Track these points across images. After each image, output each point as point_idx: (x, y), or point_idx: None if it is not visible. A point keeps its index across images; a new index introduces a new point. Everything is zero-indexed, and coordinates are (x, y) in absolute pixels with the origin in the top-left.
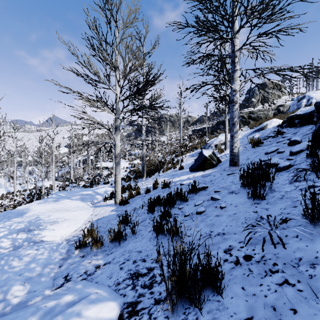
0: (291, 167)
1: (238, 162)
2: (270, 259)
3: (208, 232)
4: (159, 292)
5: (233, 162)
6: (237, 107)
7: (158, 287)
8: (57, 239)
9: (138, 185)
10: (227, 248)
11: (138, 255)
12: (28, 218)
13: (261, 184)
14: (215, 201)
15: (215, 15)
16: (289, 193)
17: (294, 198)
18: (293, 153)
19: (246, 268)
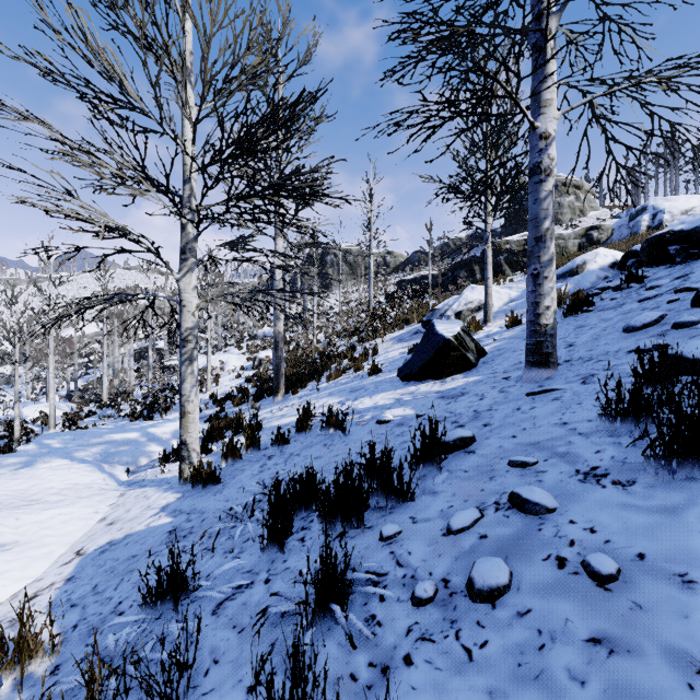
0: None
1: (555, 354)
2: None
3: None
4: None
5: (539, 354)
6: (552, 188)
7: None
8: None
9: (261, 415)
10: None
11: None
12: None
13: None
14: (538, 517)
15: None
16: None
17: None
18: None
19: None
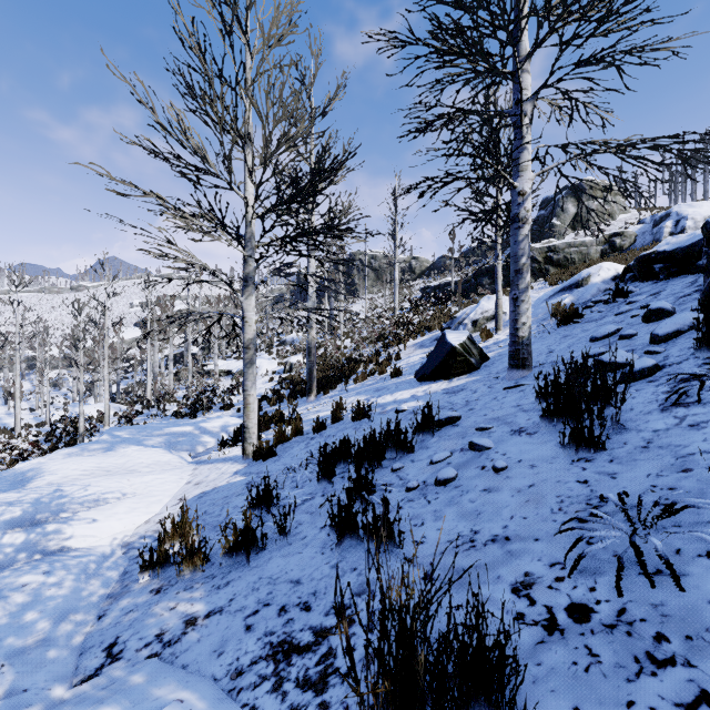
0: (658, 370)
1: (530, 359)
2: (645, 621)
3: (468, 533)
4: (344, 704)
5: (517, 359)
6: (528, 233)
7: (342, 688)
8: (101, 543)
9: (298, 412)
10: (519, 581)
11: (292, 591)
12: (35, 493)
13: (593, 413)
14: (481, 452)
15: (477, 16)
16: (663, 434)
17: (680, 447)
18: (658, 338)
19: (578, 646)
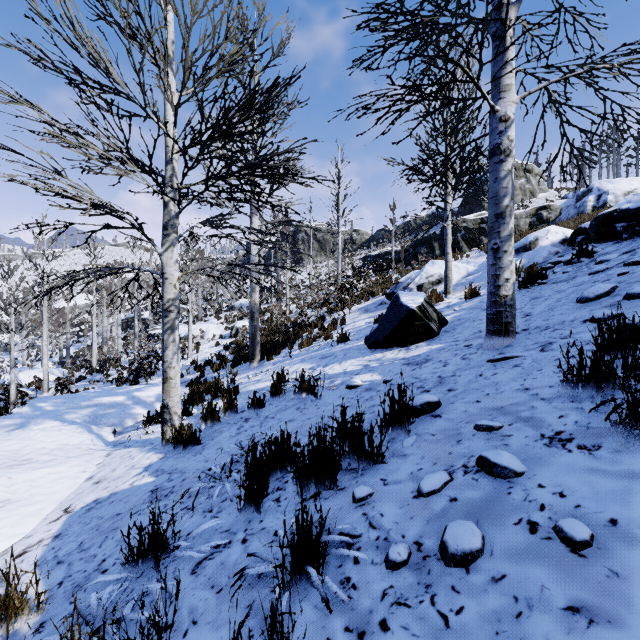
0: None
1: (514, 323)
2: None
3: None
4: None
5: (499, 323)
6: (511, 168)
7: None
8: None
9: (238, 380)
10: None
11: None
12: None
13: None
14: (506, 481)
15: None
16: None
17: None
18: None
19: None
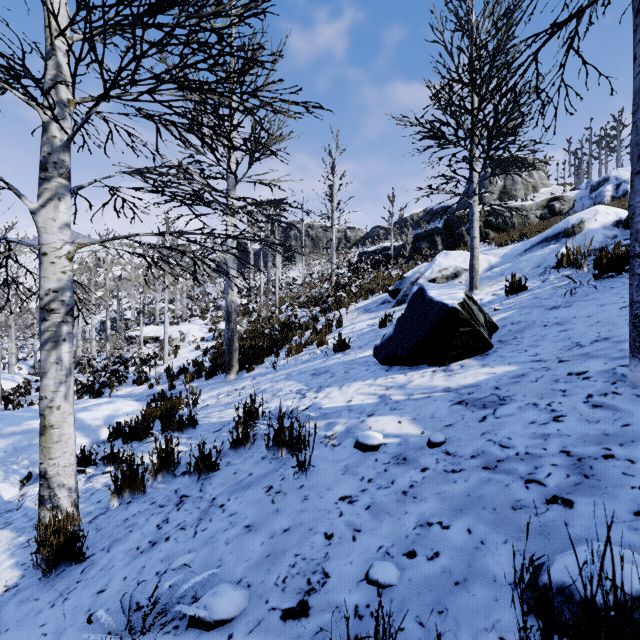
0: None
1: None
2: None
3: None
4: None
5: None
6: None
7: None
8: None
9: (206, 400)
10: None
11: None
12: None
13: None
14: None
15: None
16: None
17: None
18: None
19: None
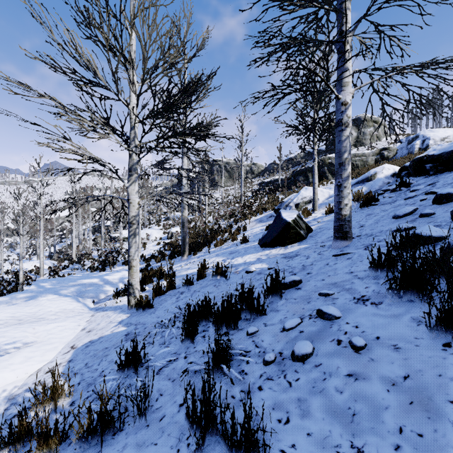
0: None
1: (350, 232)
2: None
3: (349, 450)
4: None
5: (341, 232)
6: (349, 134)
7: None
8: None
9: (174, 268)
10: None
11: None
12: None
13: (452, 291)
14: (330, 321)
15: None
16: None
17: None
18: None
19: None
